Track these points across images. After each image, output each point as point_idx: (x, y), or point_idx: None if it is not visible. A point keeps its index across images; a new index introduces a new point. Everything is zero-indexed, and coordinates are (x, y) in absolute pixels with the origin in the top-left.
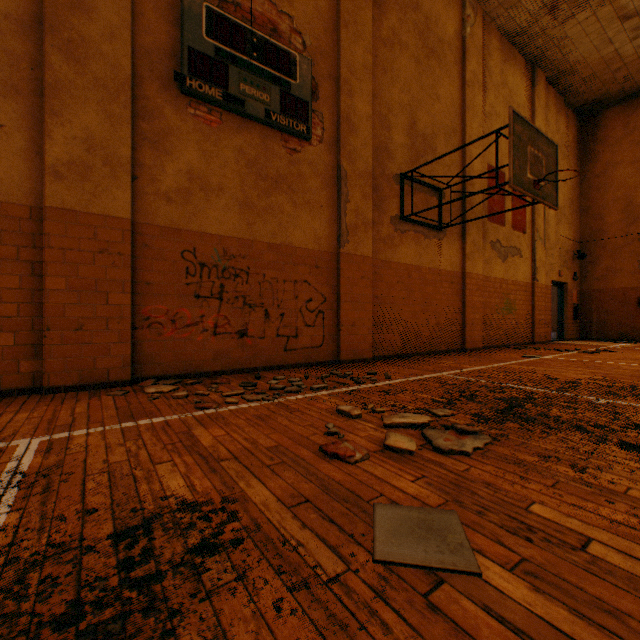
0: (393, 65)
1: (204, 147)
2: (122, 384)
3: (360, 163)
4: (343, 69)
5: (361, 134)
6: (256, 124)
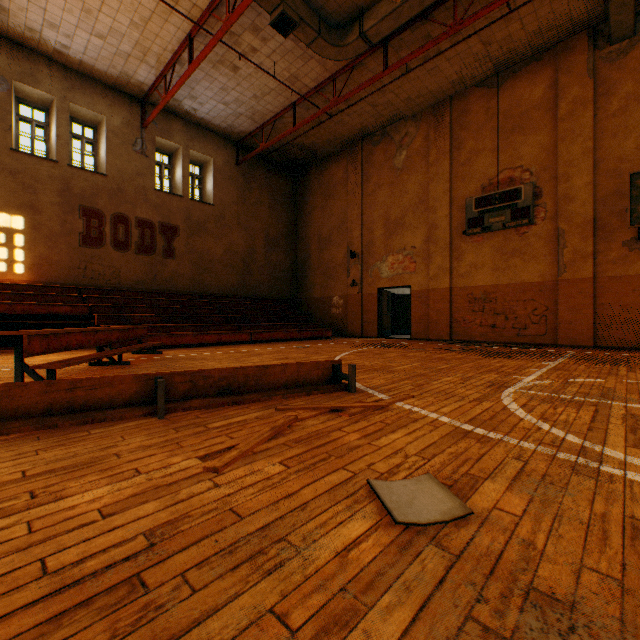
0: (626, 123)
1: (475, 252)
2: (446, 341)
3: (577, 219)
4: (559, 169)
5: (578, 199)
6: (500, 231)
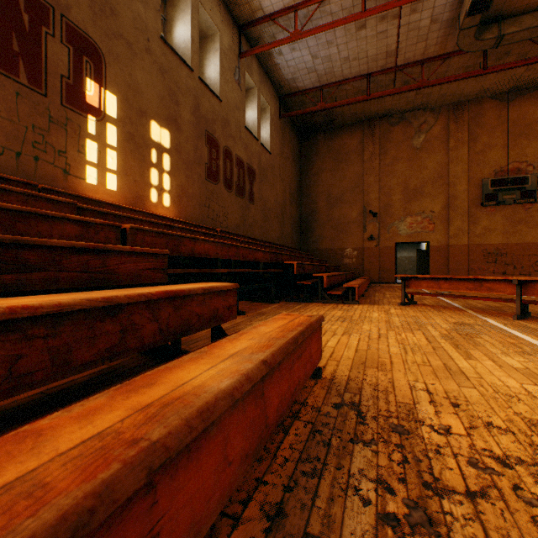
0: None
1: (488, 219)
2: None
3: None
4: None
5: None
6: (509, 205)
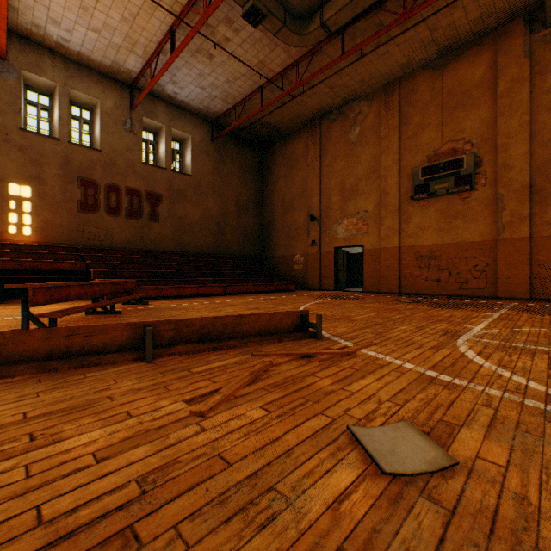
0: None
1: (421, 215)
2: (396, 293)
3: (515, 184)
4: (498, 140)
5: (516, 167)
6: (444, 196)
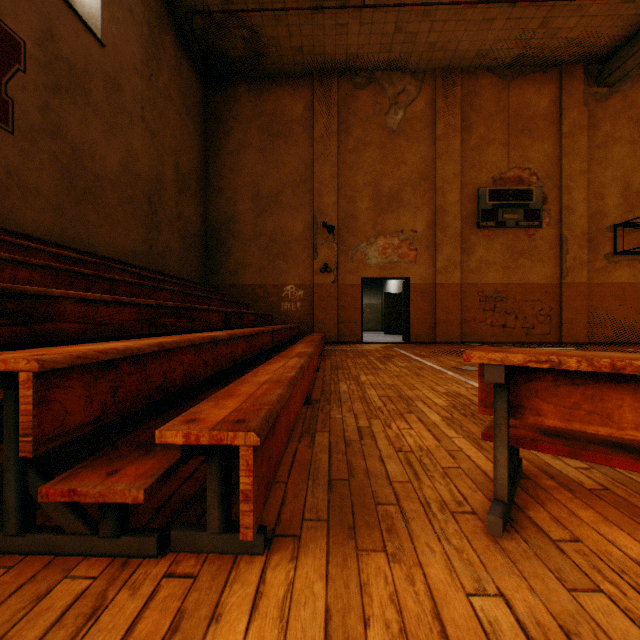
0: (606, 157)
1: (486, 247)
2: (457, 343)
3: (576, 229)
4: (563, 181)
5: (577, 212)
6: (510, 229)
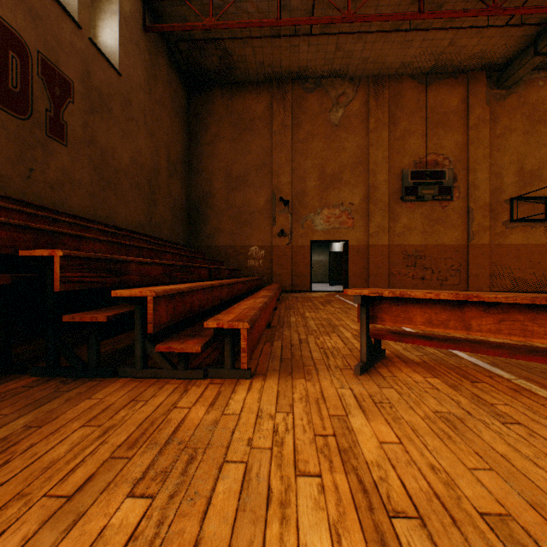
0: (504, 144)
1: (408, 216)
2: None
3: (480, 202)
4: (470, 164)
5: (481, 188)
6: (427, 202)
